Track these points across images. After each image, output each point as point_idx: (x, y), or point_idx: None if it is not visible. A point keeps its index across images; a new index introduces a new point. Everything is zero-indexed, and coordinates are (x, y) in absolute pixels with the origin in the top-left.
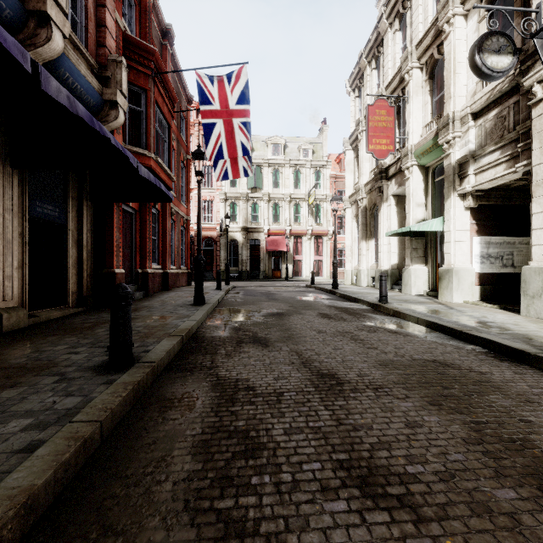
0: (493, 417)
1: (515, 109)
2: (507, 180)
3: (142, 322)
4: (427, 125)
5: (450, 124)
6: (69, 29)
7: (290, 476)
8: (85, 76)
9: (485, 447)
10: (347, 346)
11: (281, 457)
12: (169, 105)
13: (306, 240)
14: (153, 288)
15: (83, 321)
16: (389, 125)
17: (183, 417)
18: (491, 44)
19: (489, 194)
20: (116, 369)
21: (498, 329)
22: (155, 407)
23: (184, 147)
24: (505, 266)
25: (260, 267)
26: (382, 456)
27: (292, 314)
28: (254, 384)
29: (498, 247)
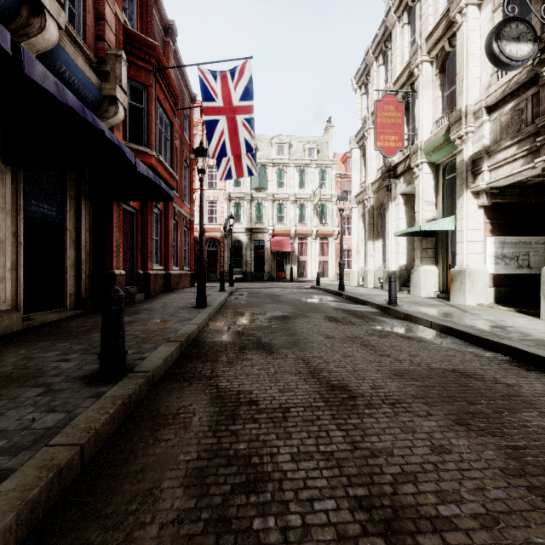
0: (531, 441)
1: (533, 102)
2: (525, 176)
3: (141, 326)
4: (437, 120)
5: (463, 118)
6: (65, 19)
7: (299, 518)
8: (82, 70)
9: (529, 481)
10: (357, 353)
11: (288, 492)
12: (171, 102)
13: (311, 241)
14: (154, 290)
15: (79, 325)
16: (397, 122)
17: (177, 437)
18: (510, 31)
19: (504, 192)
20: (107, 379)
21: (519, 335)
22: (147, 425)
23: (187, 146)
24: (520, 267)
25: (265, 268)
26: (407, 492)
27: (297, 317)
28: (258, 398)
29: (513, 247)
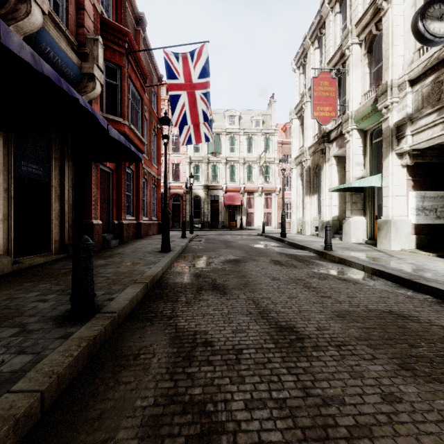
0: None
1: None
2: (443, 139)
3: (113, 269)
4: (365, 93)
5: (389, 91)
6: (48, 6)
7: None
8: (65, 51)
9: None
10: (301, 294)
11: None
12: (141, 80)
13: (257, 196)
14: (127, 237)
15: (61, 267)
16: (331, 95)
17: (136, 379)
18: (433, 11)
19: (424, 153)
20: (77, 320)
21: None
22: (109, 366)
23: (155, 118)
24: (438, 218)
25: (219, 218)
26: None
27: (247, 260)
28: (213, 338)
29: (432, 200)
